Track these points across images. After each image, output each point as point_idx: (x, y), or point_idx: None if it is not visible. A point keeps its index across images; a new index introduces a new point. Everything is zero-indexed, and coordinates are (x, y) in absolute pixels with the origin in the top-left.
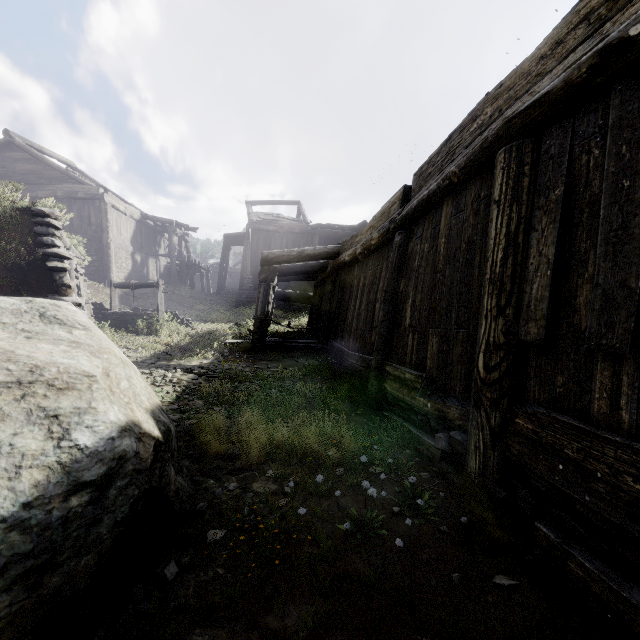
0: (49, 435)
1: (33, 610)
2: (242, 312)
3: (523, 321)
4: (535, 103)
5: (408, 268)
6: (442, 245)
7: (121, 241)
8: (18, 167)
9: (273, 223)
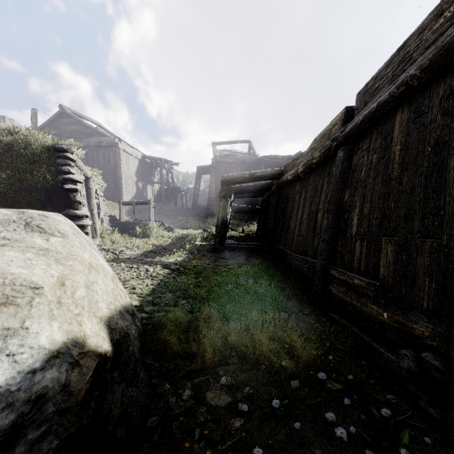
0: None
1: None
2: (209, 221)
3: None
4: None
5: (353, 179)
6: (397, 152)
7: (129, 174)
8: (67, 128)
9: (231, 157)
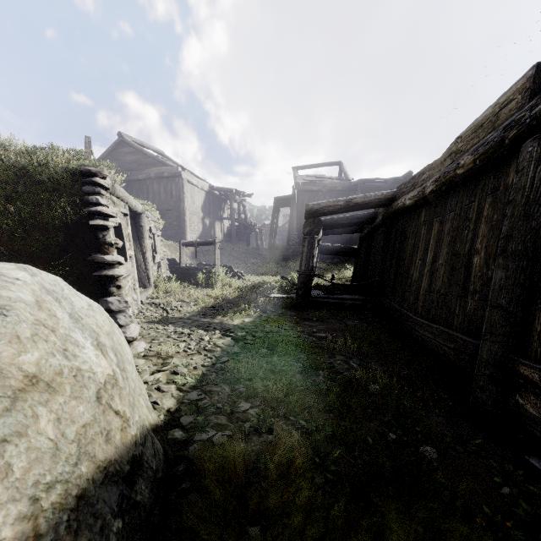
0: None
1: None
2: (288, 265)
3: None
4: None
5: None
6: None
7: (194, 209)
8: (127, 159)
9: (316, 183)
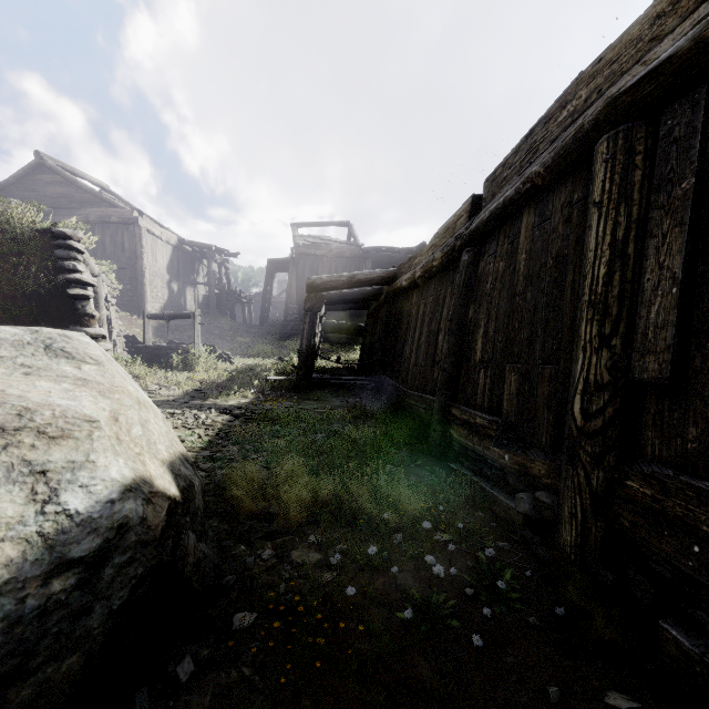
0: (32, 497)
1: None
2: (287, 346)
3: (637, 354)
4: (651, 73)
5: (478, 292)
6: (522, 262)
7: (157, 269)
8: (49, 190)
9: (321, 247)
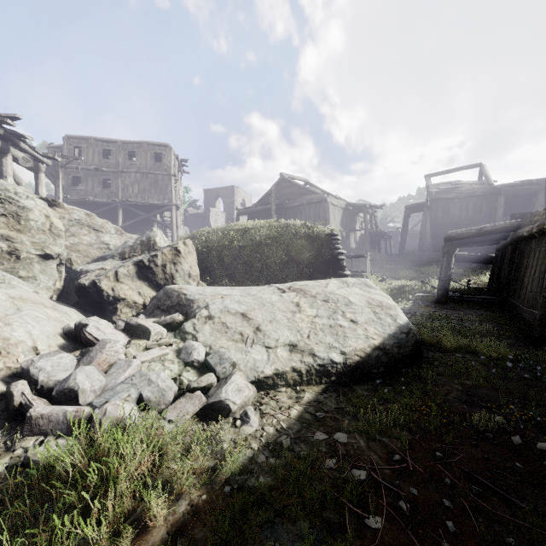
0: (392, 319)
1: (399, 354)
2: (423, 270)
3: None
4: None
5: None
6: None
7: (335, 225)
8: (285, 191)
9: (452, 191)
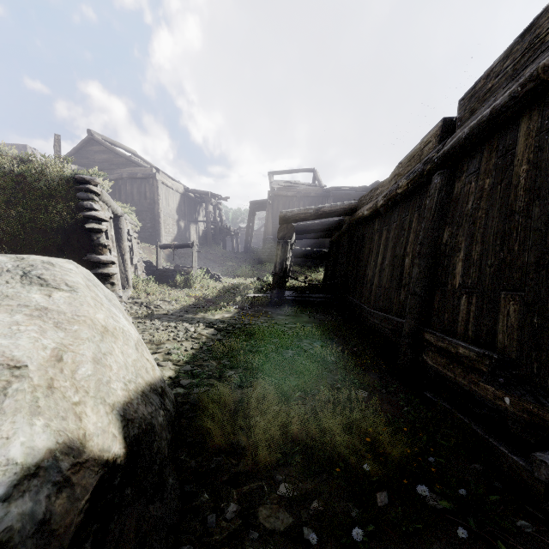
0: None
1: None
2: (264, 268)
3: None
4: None
5: (455, 213)
6: (522, 174)
7: (169, 211)
8: (97, 157)
9: (291, 189)
